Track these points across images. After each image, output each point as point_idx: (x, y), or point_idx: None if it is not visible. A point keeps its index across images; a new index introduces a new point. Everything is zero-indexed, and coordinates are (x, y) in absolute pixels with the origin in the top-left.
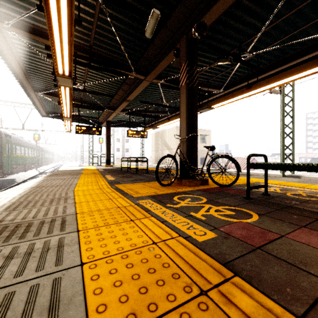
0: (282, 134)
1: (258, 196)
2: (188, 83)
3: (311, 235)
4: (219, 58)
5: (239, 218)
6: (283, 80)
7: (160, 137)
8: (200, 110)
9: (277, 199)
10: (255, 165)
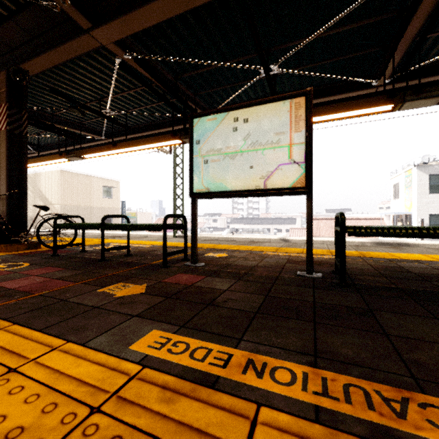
0: (174, 195)
1: (72, 253)
2: (13, 129)
3: (42, 270)
4: (72, 106)
5: (3, 269)
6: (140, 146)
7: (31, 184)
8: (68, 158)
9: (84, 254)
10: (58, 225)
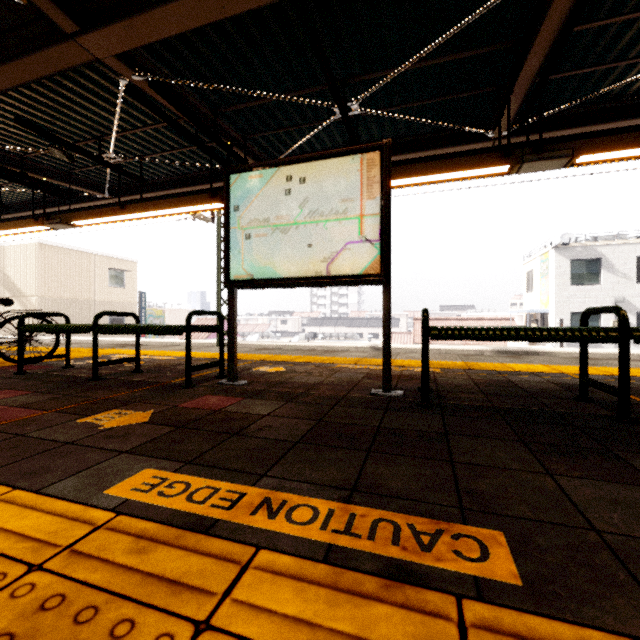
0: (218, 283)
1: (50, 370)
2: None
3: None
4: (53, 146)
5: None
6: (162, 211)
7: None
8: (48, 224)
9: (68, 370)
10: (26, 327)
